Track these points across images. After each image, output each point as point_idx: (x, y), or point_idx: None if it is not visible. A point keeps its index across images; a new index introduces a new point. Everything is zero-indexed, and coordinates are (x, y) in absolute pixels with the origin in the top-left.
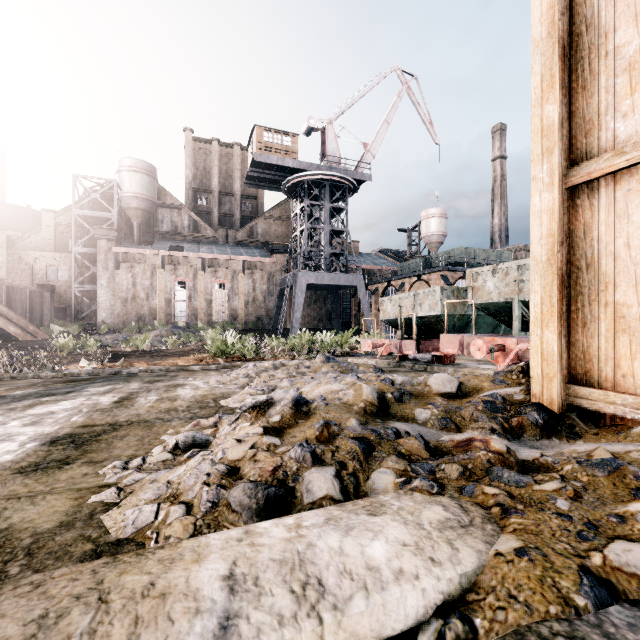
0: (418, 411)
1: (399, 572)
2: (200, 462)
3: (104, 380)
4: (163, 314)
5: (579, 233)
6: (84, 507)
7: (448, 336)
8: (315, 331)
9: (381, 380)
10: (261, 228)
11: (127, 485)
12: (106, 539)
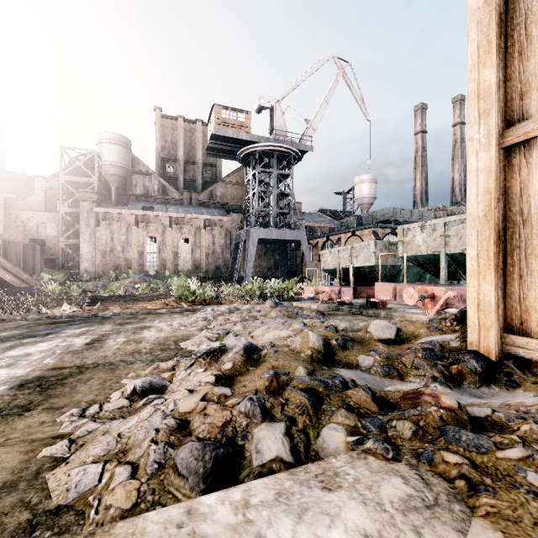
0: (361, 358)
1: None
2: (152, 413)
3: (81, 322)
4: (136, 264)
5: (515, 190)
6: (32, 463)
7: (382, 284)
8: (265, 278)
9: (326, 327)
10: (219, 191)
11: (79, 436)
12: (45, 506)
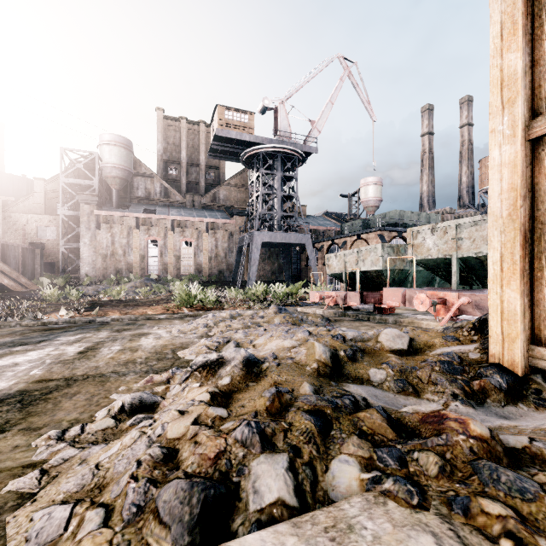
0: (373, 371)
1: None
2: (136, 439)
3: (78, 329)
4: (138, 268)
5: (544, 187)
6: None
7: (391, 289)
8: (269, 283)
9: (333, 336)
10: (222, 194)
11: (53, 466)
12: None
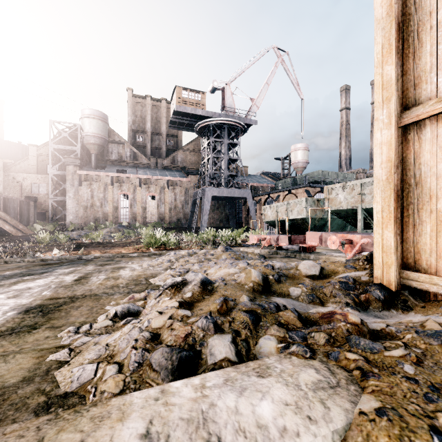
0: (292, 289)
1: (283, 430)
2: (131, 329)
3: (69, 264)
4: (112, 217)
5: (410, 159)
6: (43, 364)
7: (311, 233)
8: (217, 229)
9: (265, 266)
10: (180, 157)
11: (77, 346)
12: (56, 392)
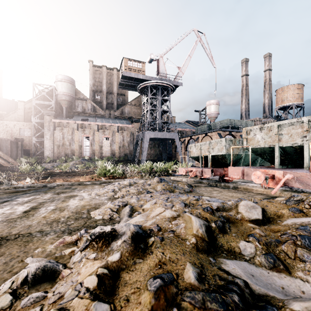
0: (242, 244)
1: None
2: None
3: (33, 191)
4: (78, 153)
5: None
6: None
7: (233, 168)
8: (154, 161)
9: (203, 208)
10: (127, 110)
11: None
12: None
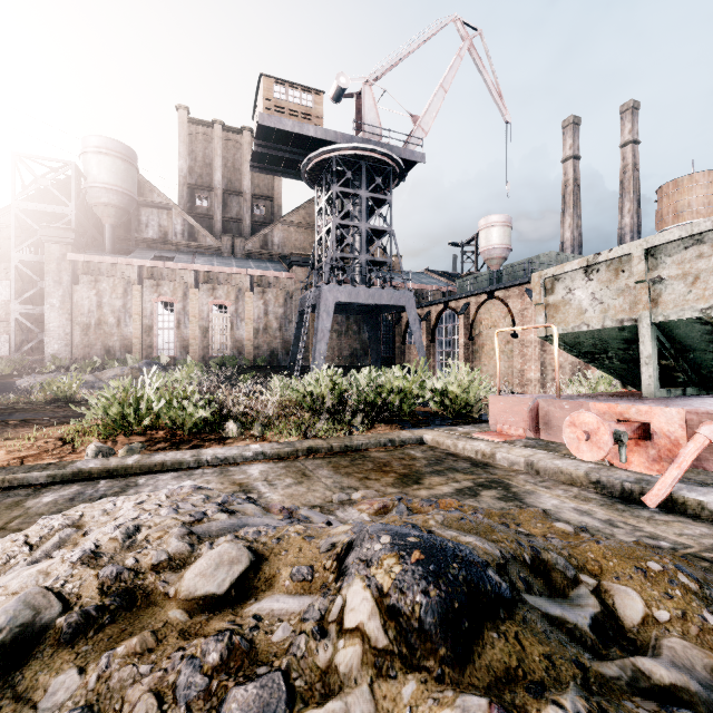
0: None
1: None
2: None
3: None
4: (140, 346)
5: None
6: None
7: None
8: (347, 369)
9: None
10: (278, 237)
11: None
12: None
